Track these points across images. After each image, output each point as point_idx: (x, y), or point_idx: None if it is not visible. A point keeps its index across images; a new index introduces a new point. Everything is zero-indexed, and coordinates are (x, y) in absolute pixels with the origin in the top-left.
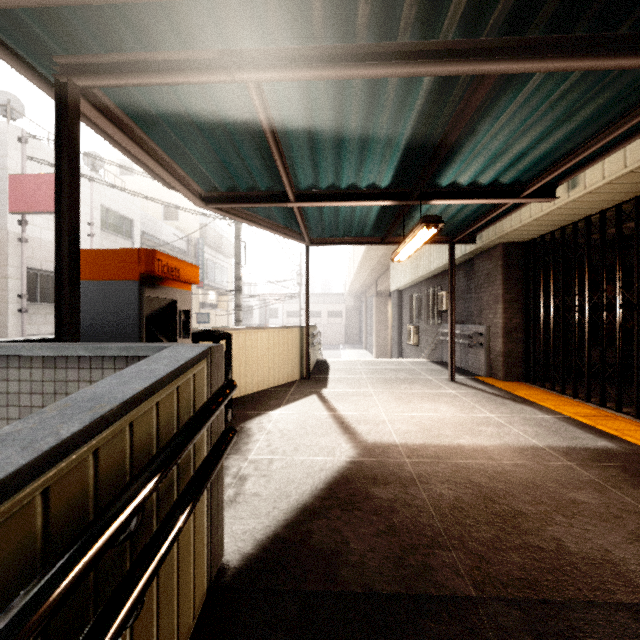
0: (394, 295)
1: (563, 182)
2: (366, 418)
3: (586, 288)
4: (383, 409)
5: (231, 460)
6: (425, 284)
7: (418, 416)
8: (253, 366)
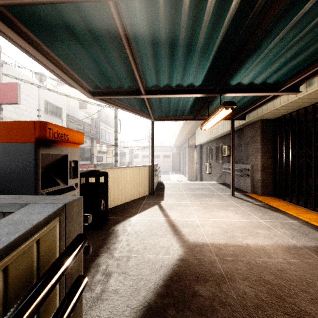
0: (198, 147)
1: (305, 82)
2: (187, 222)
3: (313, 145)
4: (196, 216)
5: (103, 258)
6: (215, 141)
7: (218, 221)
8: (122, 189)
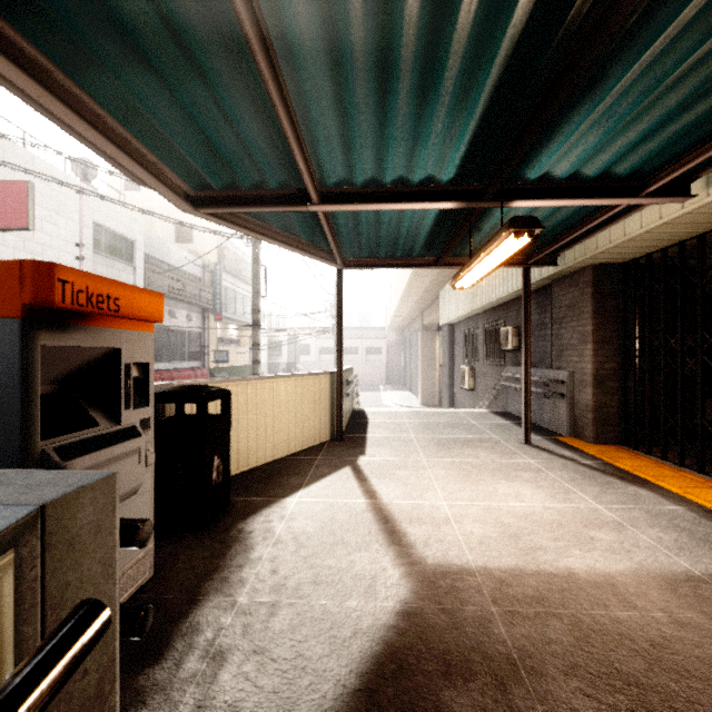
0: (444, 330)
1: (705, 172)
2: (420, 511)
3: None
4: (443, 493)
5: (208, 607)
6: (483, 317)
7: (494, 507)
8: (267, 427)
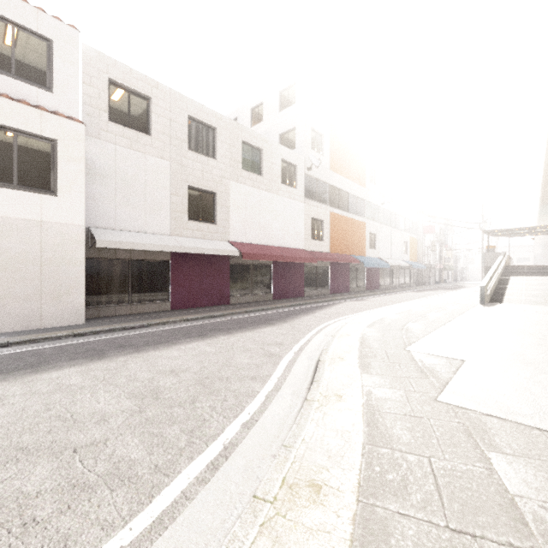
0: None
1: None
2: None
3: None
4: None
5: None
6: None
7: None
8: None
